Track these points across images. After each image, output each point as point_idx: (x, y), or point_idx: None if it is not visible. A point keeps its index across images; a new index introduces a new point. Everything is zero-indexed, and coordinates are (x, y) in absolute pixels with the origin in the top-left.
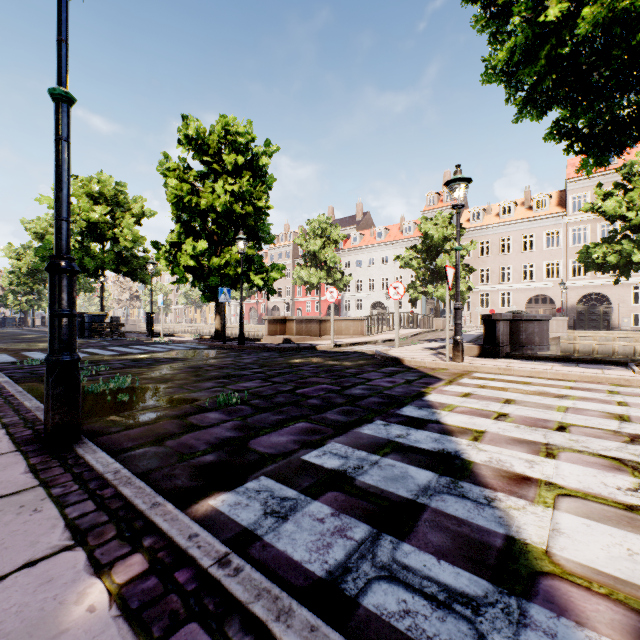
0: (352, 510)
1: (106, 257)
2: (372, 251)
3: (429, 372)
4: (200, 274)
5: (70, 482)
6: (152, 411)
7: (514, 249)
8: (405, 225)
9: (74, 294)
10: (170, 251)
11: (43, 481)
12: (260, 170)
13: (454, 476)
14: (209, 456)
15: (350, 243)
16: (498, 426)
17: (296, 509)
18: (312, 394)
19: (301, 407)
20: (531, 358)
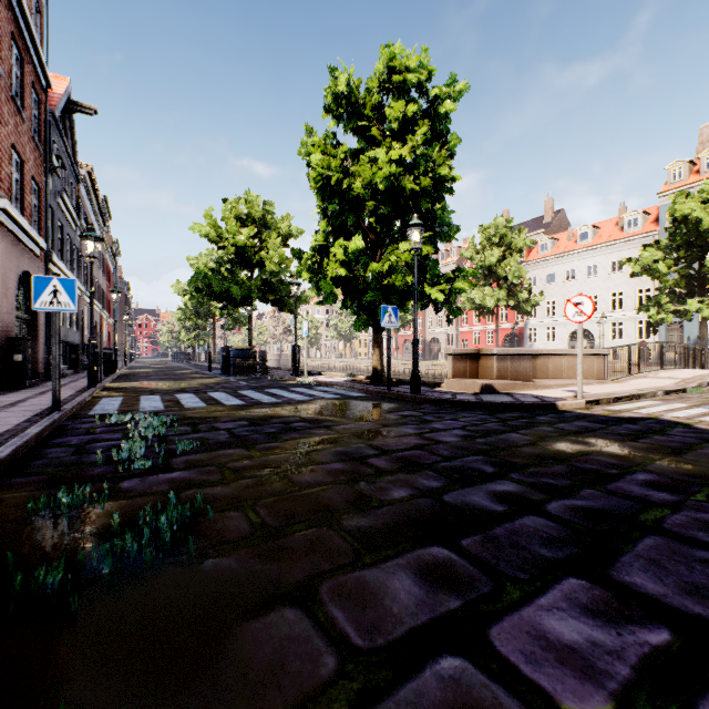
0: None
1: (252, 284)
2: (571, 260)
3: None
4: (353, 289)
5: None
6: None
7: None
8: (627, 217)
9: None
10: (314, 258)
11: None
12: (439, 125)
13: None
14: None
15: (536, 253)
16: None
17: None
18: None
19: None
20: None
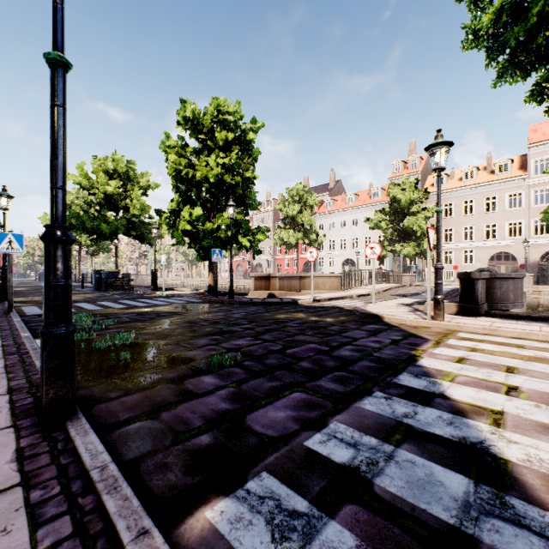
0: (382, 542)
1: (119, 223)
2: (343, 214)
3: (412, 331)
4: (196, 237)
5: (53, 480)
6: (150, 372)
7: (476, 210)
8: (373, 191)
9: (69, 264)
10: (170, 217)
11: (25, 477)
12: (247, 145)
13: (494, 485)
14: (205, 437)
15: (324, 208)
16: (515, 404)
17: (310, 535)
18: (302, 355)
19: (294, 371)
20: (512, 317)
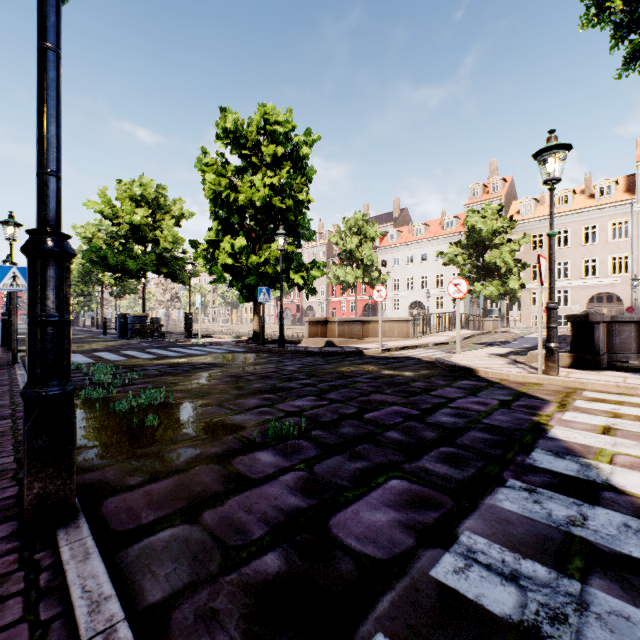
0: None
1: (147, 259)
2: (410, 248)
3: (520, 389)
4: (238, 273)
5: None
6: (186, 445)
7: (572, 242)
8: (446, 220)
9: (66, 290)
10: (208, 249)
11: None
12: (300, 161)
13: None
14: (271, 557)
15: (387, 241)
16: None
17: None
18: (387, 422)
19: (381, 446)
20: None
